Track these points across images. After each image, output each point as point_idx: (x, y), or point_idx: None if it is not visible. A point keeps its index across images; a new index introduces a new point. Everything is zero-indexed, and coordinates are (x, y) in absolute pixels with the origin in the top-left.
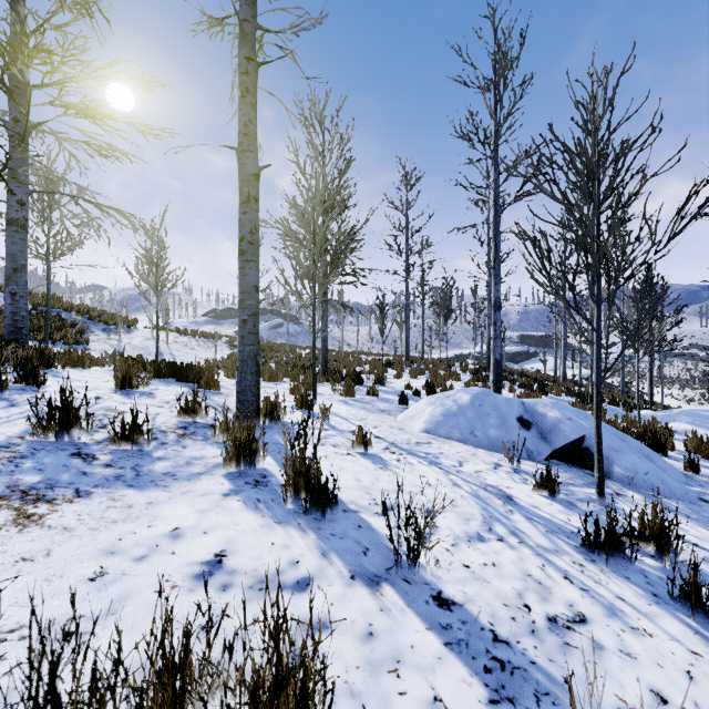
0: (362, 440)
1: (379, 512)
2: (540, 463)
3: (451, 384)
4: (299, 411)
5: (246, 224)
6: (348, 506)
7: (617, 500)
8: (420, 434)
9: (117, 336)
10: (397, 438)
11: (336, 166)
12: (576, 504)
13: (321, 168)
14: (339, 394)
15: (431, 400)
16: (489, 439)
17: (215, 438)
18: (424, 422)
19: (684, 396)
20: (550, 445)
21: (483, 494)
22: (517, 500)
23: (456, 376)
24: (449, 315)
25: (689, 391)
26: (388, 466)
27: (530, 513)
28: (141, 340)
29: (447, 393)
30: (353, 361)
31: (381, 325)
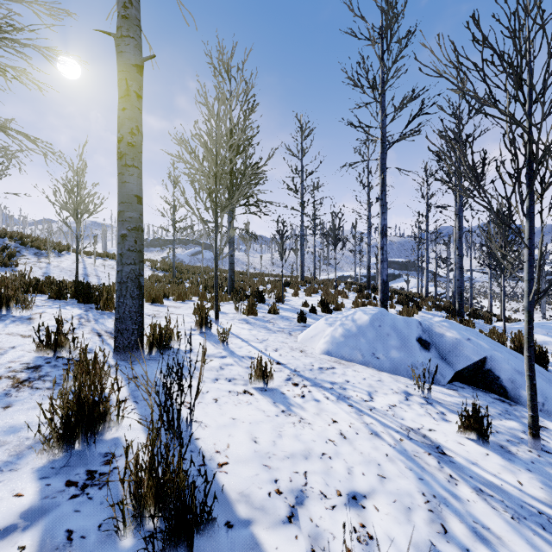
0: (262, 373)
1: (283, 514)
2: (445, 387)
3: (342, 302)
4: (198, 334)
5: (125, 122)
6: (235, 511)
7: (544, 436)
8: (322, 357)
9: (47, 259)
10: (299, 363)
11: (241, 109)
12: (511, 450)
13: (228, 111)
14: (242, 313)
15: (330, 320)
16: (391, 361)
17: (68, 384)
18: (325, 343)
19: (511, 307)
20: (451, 367)
21: (410, 448)
22: (450, 452)
23: (345, 294)
24: (337, 242)
25: (514, 304)
26: (291, 408)
27: (474, 478)
28: (69, 263)
29: (345, 313)
30: (257, 281)
31: (281, 249)
